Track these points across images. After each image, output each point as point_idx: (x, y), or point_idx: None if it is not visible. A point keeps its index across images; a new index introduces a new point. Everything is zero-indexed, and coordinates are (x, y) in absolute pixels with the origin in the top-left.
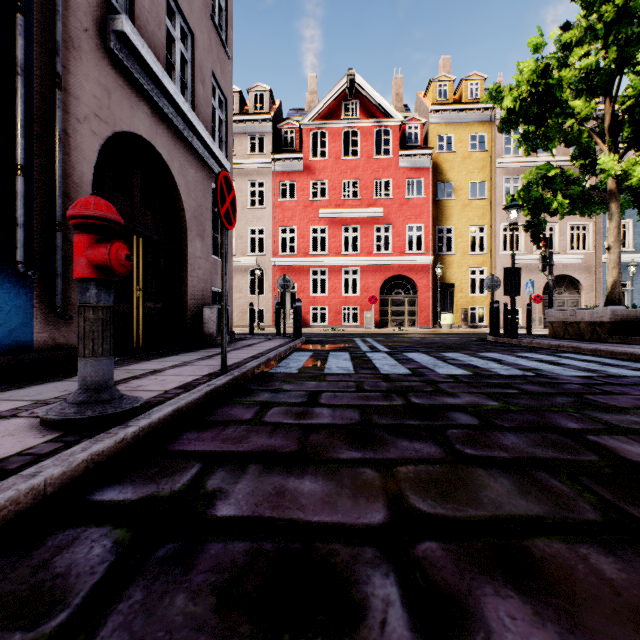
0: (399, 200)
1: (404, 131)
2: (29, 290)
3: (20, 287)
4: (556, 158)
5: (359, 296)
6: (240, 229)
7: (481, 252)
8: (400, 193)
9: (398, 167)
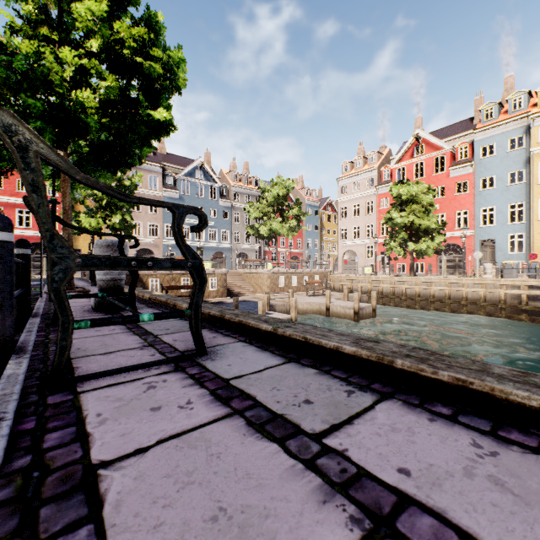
0: None
1: None
2: None
3: None
4: (141, 189)
5: None
6: None
7: None
8: None
9: None
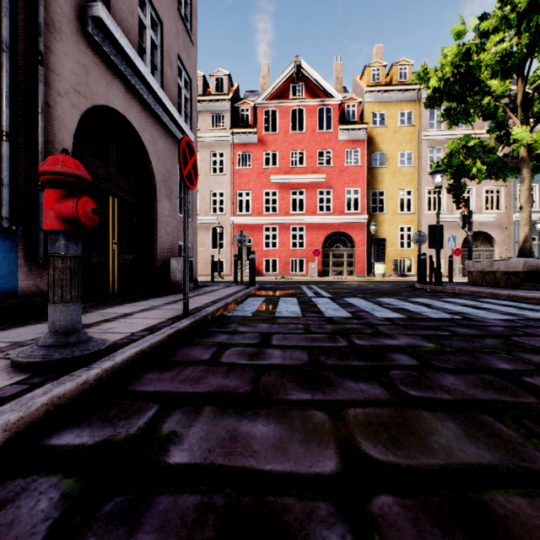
0: (339, 168)
1: (343, 109)
2: (14, 243)
3: (6, 240)
4: (473, 131)
5: (305, 249)
6: (203, 193)
7: (409, 212)
8: (340, 162)
9: (338, 140)
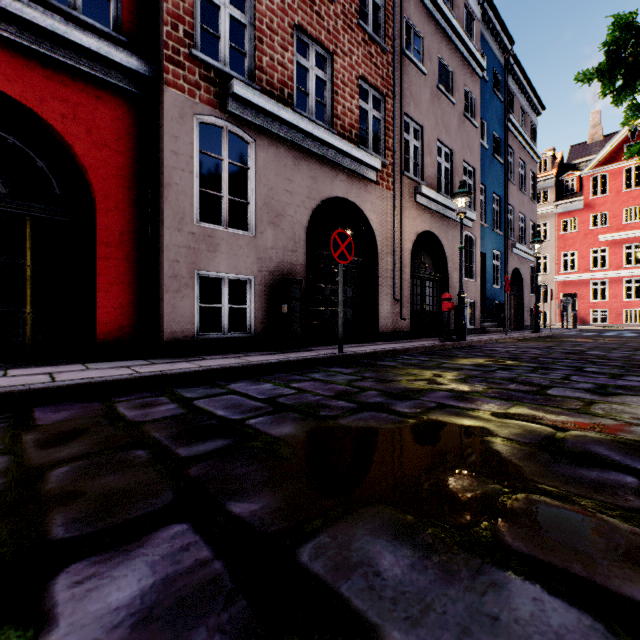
0: None
1: None
2: None
3: None
4: None
5: None
6: None
7: None
8: None
9: None
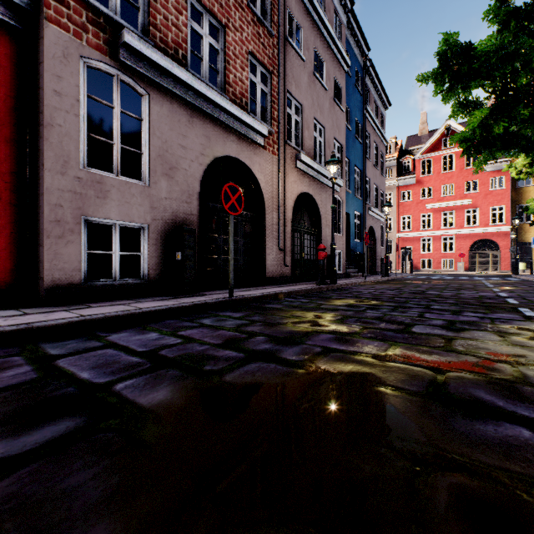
0: (484, 192)
1: None
2: None
3: None
4: None
5: (453, 253)
6: None
7: None
8: (484, 188)
9: (483, 172)
